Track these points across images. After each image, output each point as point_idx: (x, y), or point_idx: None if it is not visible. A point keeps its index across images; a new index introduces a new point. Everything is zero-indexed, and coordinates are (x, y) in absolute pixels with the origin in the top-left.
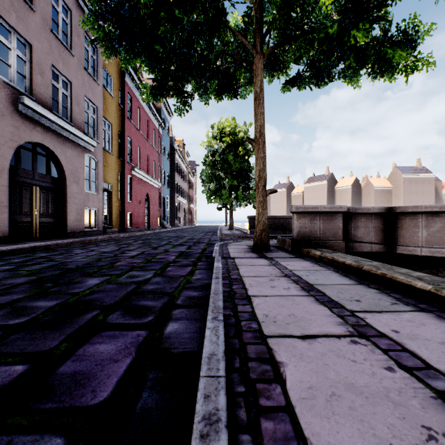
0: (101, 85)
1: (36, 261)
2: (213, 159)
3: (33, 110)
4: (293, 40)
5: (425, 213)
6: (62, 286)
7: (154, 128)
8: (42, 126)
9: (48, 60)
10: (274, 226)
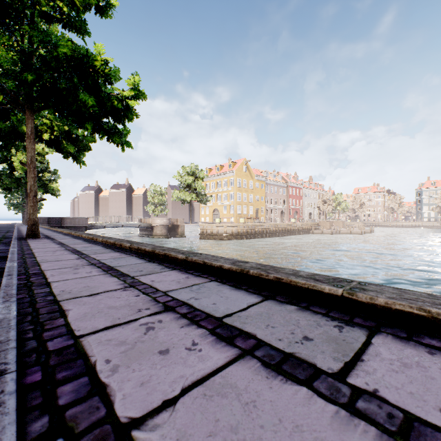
0: None
1: None
2: None
3: None
4: None
5: (66, 218)
6: None
7: None
8: None
9: None
10: None
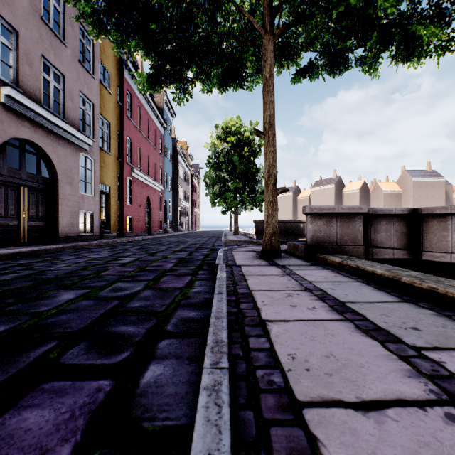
0: (98, 81)
1: (12, 269)
2: (217, 160)
3: (20, 103)
4: (307, 18)
5: None
6: (25, 302)
7: (155, 128)
8: (31, 122)
9: (37, 50)
10: (282, 230)
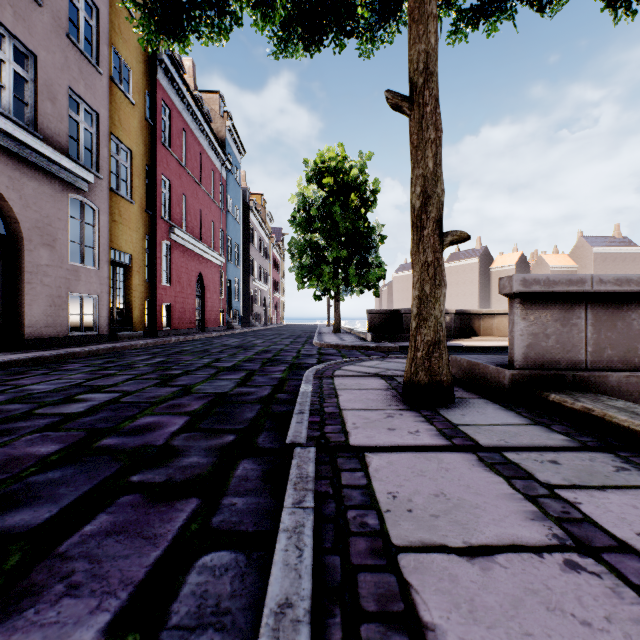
0: (107, 77)
1: None
2: (308, 216)
3: None
4: None
5: None
6: None
7: (212, 168)
8: None
9: None
10: None
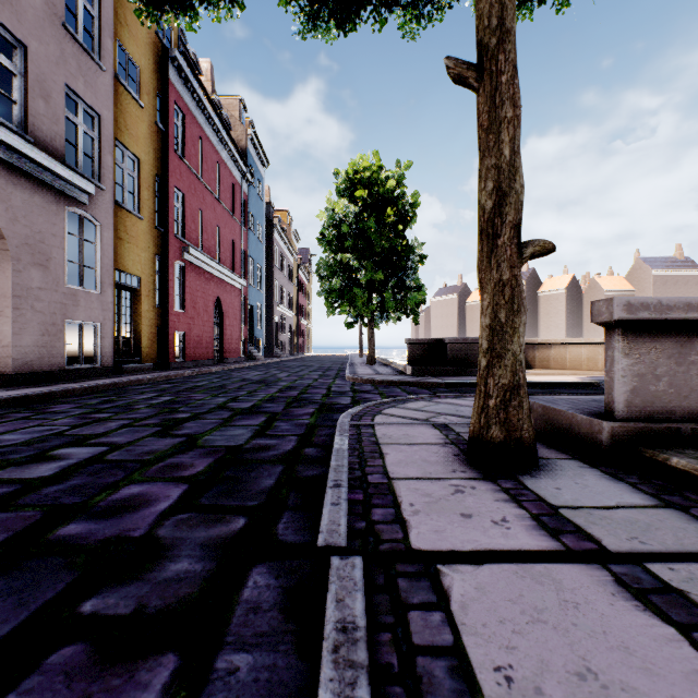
0: (111, 74)
1: None
2: (338, 234)
3: None
4: None
5: None
6: None
7: (231, 181)
8: None
9: None
10: (461, 358)
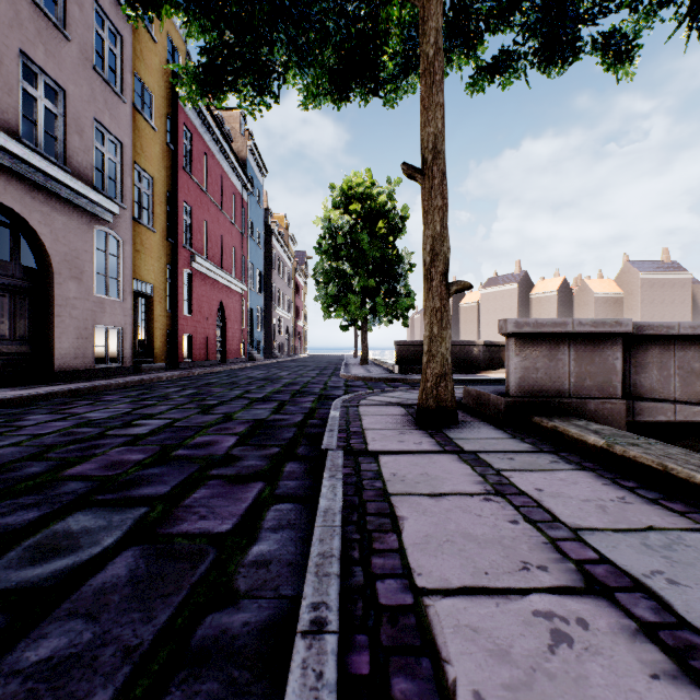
0: (131, 105)
1: None
2: (334, 243)
3: None
4: None
5: None
6: None
7: (233, 191)
8: None
9: (10, 40)
10: None
